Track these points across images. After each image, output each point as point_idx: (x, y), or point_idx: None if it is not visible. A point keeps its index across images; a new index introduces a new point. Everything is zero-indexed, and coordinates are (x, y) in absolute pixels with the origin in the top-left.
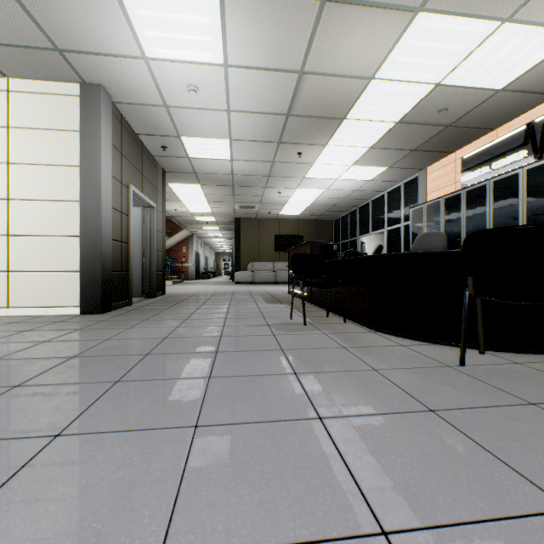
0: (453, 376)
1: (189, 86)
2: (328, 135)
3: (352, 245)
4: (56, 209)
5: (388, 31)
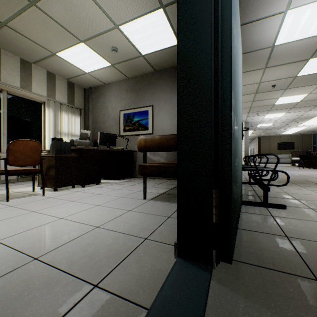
0: None
1: (269, 119)
2: (309, 119)
3: None
4: None
5: None
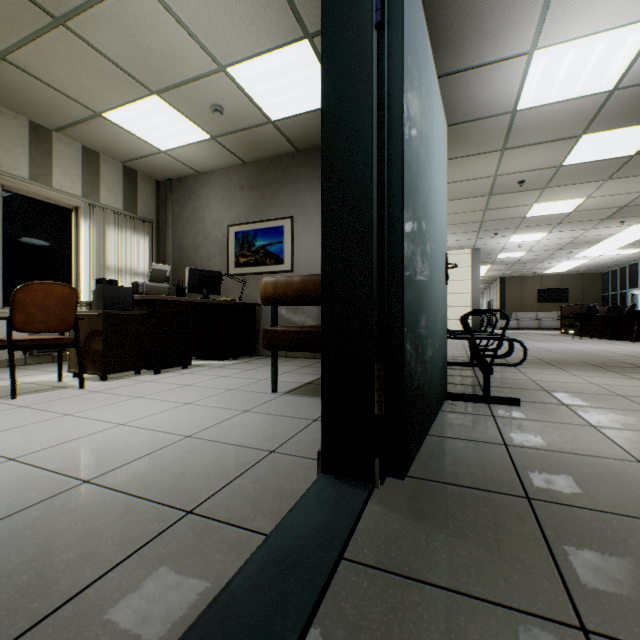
0: (626, 343)
1: (519, 245)
2: (592, 245)
3: (621, 296)
4: (462, 297)
5: (620, 228)
